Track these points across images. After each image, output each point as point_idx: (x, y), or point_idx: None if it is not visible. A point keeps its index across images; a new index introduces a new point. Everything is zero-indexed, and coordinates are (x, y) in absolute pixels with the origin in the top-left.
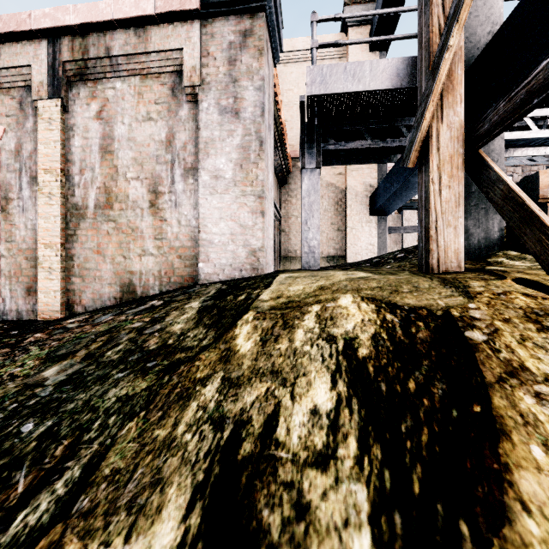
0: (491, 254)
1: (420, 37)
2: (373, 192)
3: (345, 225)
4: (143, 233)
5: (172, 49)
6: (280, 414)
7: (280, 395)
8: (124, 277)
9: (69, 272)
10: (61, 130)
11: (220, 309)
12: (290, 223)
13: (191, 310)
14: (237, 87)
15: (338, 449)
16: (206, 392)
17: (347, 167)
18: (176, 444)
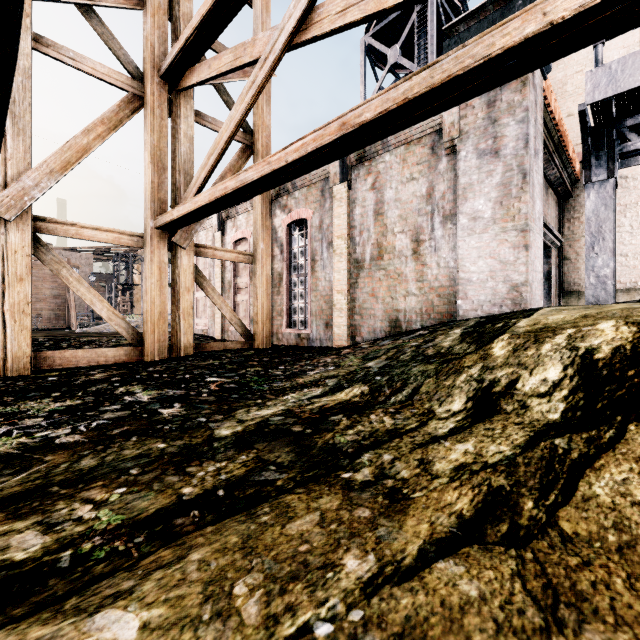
0: None
1: None
2: None
3: None
4: (407, 277)
5: None
6: (520, 379)
7: (522, 373)
8: (392, 314)
9: (352, 311)
10: (347, 205)
11: (479, 333)
12: (577, 247)
13: (455, 335)
14: (496, 127)
15: (554, 392)
16: (471, 371)
17: None
18: (456, 386)
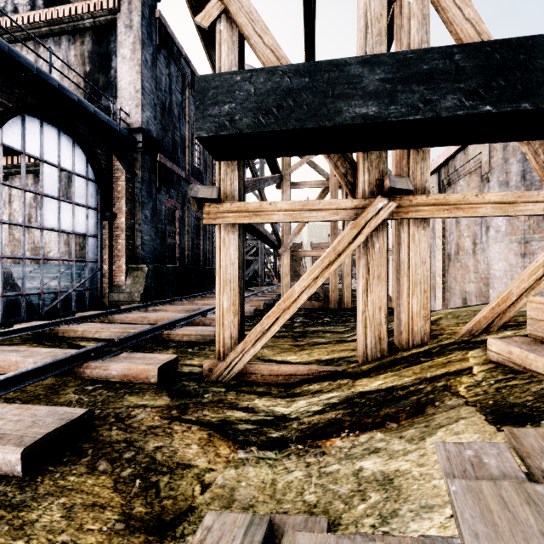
0: None
1: None
2: None
3: None
4: (470, 269)
5: (477, 154)
6: None
7: None
8: (463, 294)
9: (446, 289)
10: None
11: None
12: None
13: None
14: (507, 165)
15: None
16: None
17: None
18: None
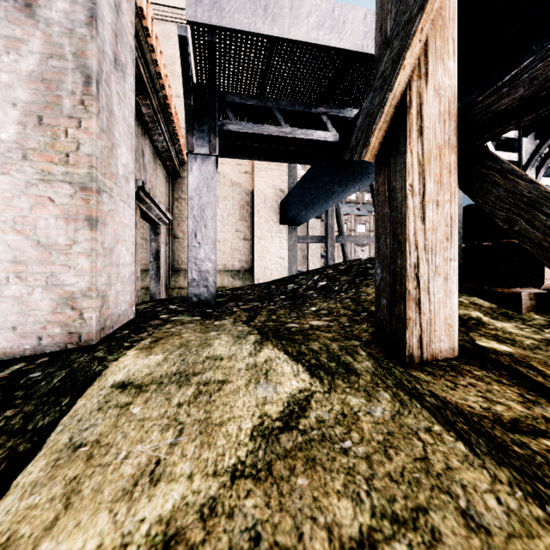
0: None
1: None
2: (284, 198)
3: (252, 233)
4: None
5: None
6: None
7: None
8: None
9: None
10: None
11: None
12: (184, 227)
13: None
14: None
15: None
16: None
17: (255, 165)
18: None
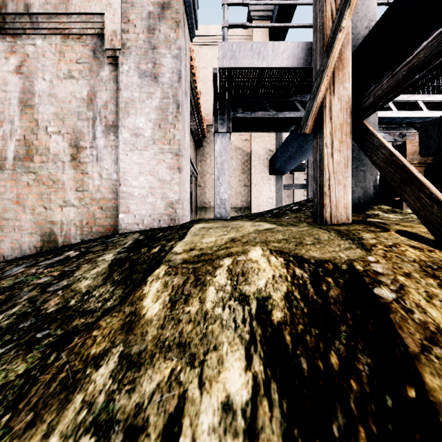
0: (368, 208)
1: (315, 22)
2: (272, 156)
3: (250, 182)
4: (64, 185)
5: (93, 12)
6: (185, 414)
7: (187, 382)
8: (45, 227)
9: None
10: None
11: (132, 262)
12: (205, 179)
13: (103, 264)
14: (155, 53)
15: None
16: (97, 378)
17: (252, 135)
18: None
